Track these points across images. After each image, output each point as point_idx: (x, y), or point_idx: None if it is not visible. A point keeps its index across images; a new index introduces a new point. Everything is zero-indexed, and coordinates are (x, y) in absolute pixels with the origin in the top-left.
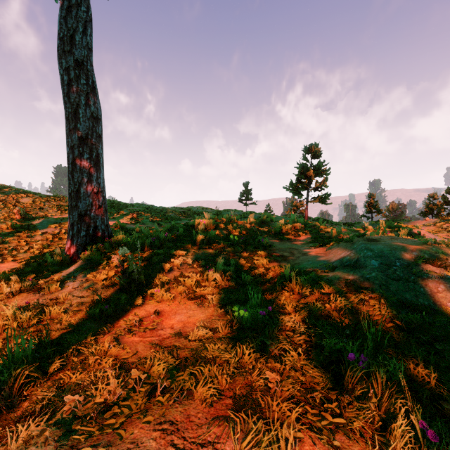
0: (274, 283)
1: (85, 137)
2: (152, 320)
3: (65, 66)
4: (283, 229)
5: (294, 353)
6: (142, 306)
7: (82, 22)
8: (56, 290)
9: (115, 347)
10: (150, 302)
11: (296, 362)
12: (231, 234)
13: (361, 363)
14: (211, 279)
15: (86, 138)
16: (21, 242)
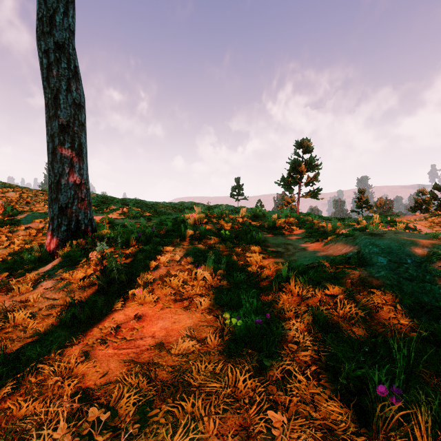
0: (270, 282)
1: (66, 125)
2: (132, 327)
3: (44, 48)
4: (276, 224)
5: (301, 378)
6: (121, 310)
7: (63, 2)
8: (27, 291)
9: (83, 363)
10: (131, 305)
11: (305, 392)
12: (222, 228)
13: (394, 397)
14: (200, 278)
15: (68, 126)
16: (2, 238)
